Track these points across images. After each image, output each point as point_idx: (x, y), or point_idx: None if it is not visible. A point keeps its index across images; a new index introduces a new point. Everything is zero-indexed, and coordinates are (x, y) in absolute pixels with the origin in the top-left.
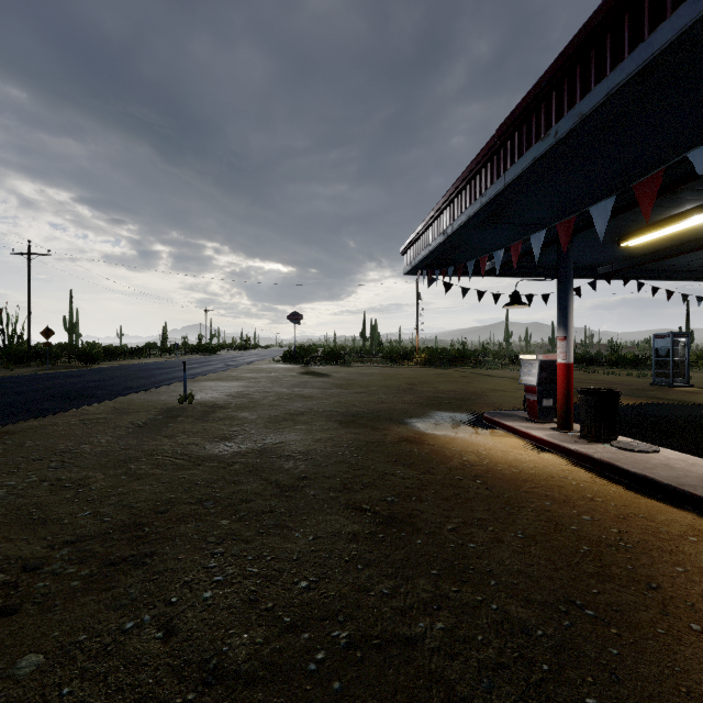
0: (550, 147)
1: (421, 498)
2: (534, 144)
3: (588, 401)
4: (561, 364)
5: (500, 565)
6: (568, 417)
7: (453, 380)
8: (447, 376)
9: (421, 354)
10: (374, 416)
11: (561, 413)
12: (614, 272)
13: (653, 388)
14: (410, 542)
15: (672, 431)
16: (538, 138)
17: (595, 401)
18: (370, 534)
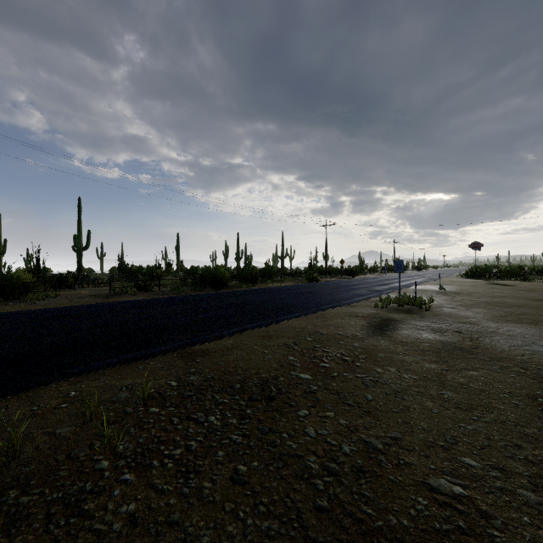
0: None
1: None
2: None
3: None
4: None
5: None
6: None
7: None
8: None
9: None
10: None
11: None
12: None
13: None
14: None
15: None
16: None
17: None
18: None
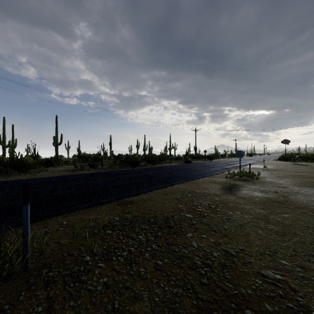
0: None
1: None
2: None
3: None
4: None
5: None
6: None
7: None
8: None
9: None
10: None
11: None
12: None
13: None
14: None
15: None
16: None
17: None
18: None
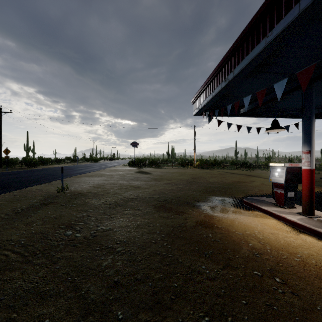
0: None
1: (236, 318)
2: None
3: None
4: (306, 169)
5: None
6: (311, 206)
7: (215, 176)
8: (211, 173)
9: (196, 162)
10: (176, 201)
11: (306, 203)
12: (318, 114)
13: None
14: None
15: None
16: None
17: None
18: None
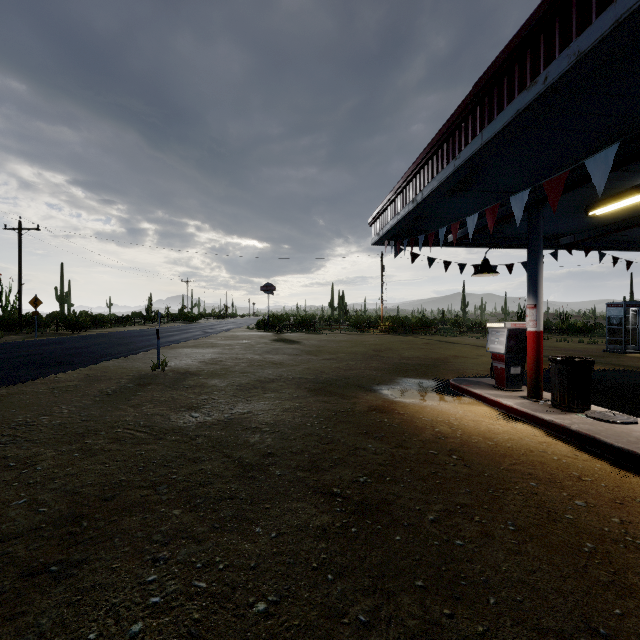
0: (538, 96)
1: (395, 478)
2: (517, 95)
3: (560, 370)
4: (531, 332)
5: (496, 572)
6: (538, 386)
7: (416, 347)
8: (410, 343)
9: (385, 322)
10: (342, 383)
11: (531, 381)
12: (576, 243)
13: (606, 354)
14: (387, 538)
15: (639, 398)
16: (523, 89)
17: (569, 370)
18: (342, 527)
